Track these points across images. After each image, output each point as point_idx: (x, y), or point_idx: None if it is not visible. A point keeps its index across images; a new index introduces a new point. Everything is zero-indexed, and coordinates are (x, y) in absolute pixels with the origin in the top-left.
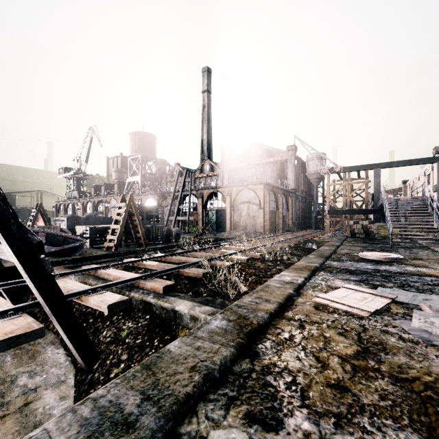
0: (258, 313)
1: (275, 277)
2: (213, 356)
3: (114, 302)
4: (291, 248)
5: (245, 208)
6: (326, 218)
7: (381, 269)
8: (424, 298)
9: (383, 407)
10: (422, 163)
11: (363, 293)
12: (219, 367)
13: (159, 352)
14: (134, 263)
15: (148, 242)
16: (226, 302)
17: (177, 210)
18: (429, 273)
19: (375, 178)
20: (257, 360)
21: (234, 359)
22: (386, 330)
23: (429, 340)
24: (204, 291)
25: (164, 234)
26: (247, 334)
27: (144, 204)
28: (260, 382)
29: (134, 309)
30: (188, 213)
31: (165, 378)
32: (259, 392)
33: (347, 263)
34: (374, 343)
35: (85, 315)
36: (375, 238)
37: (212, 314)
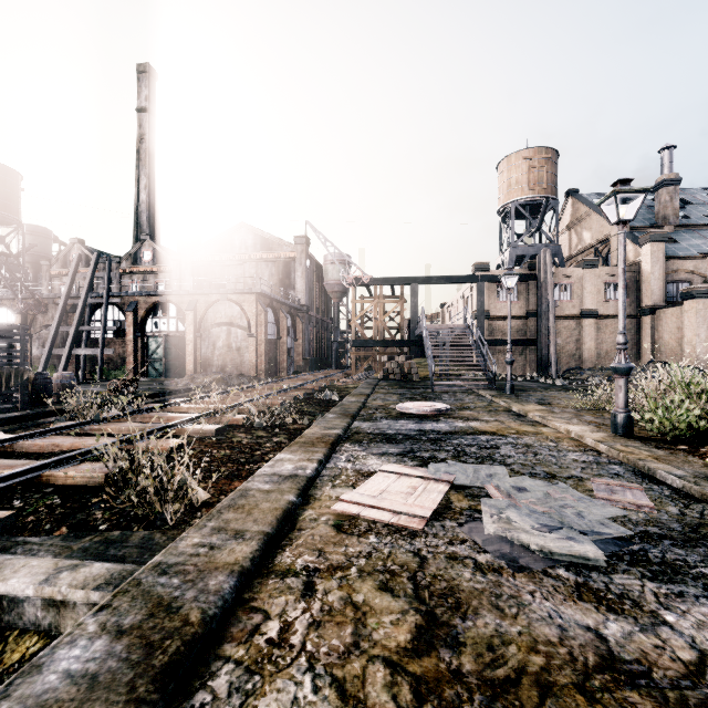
0: (209, 580)
1: (264, 467)
2: None
3: None
4: (300, 402)
5: (224, 333)
6: (352, 352)
7: (427, 430)
8: (488, 472)
9: None
10: (462, 282)
11: (411, 477)
12: None
13: None
14: None
15: None
16: (155, 536)
17: (74, 334)
18: (482, 429)
19: (412, 296)
20: None
21: None
22: (454, 553)
23: (514, 559)
24: (104, 519)
25: (26, 386)
26: (161, 674)
27: None
28: None
29: None
30: (102, 342)
31: None
32: None
33: (383, 422)
34: (442, 593)
35: None
36: (413, 380)
37: (106, 584)
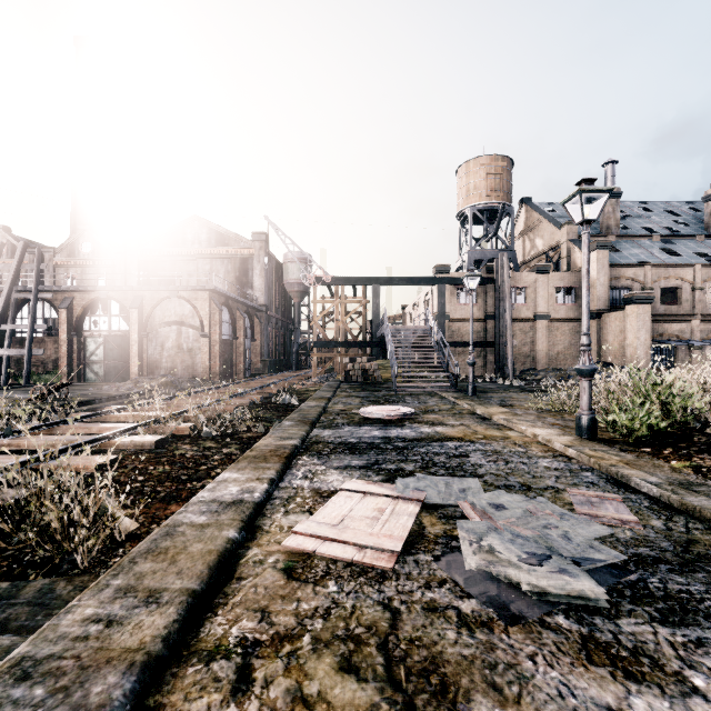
0: (93, 684)
1: (202, 492)
2: None
3: None
4: (257, 407)
5: (173, 333)
6: (313, 353)
7: (392, 437)
8: (461, 487)
9: None
10: (423, 284)
11: (377, 497)
12: None
13: None
14: None
15: None
16: (57, 586)
17: None
18: (449, 434)
19: (375, 297)
20: None
21: None
22: (432, 601)
23: (504, 604)
24: None
25: None
26: None
27: None
28: None
29: None
30: (30, 342)
31: None
32: None
33: (344, 429)
34: (422, 669)
35: None
36: (376, 382)
37: None
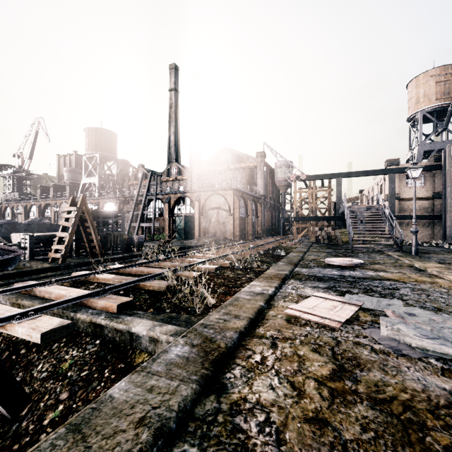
0: (226, 333)
1: (245, 288)
2: (170, 398)
3: (51, 328)
4: (261, 255)
5: (215, 214)
6: (294, 225)
7: (346, 275)
8: (388, 303)
9: (366, 441)
10: (376, 174)
11: (333, 301)
12: (177, 413)
13: (97, 401)
14: (84, 277)
15: (105, 252)
16: (191, 318)
17: (140, 215)
18: (388, 277)
19: (337, 186)
20: (224, 395)
21: (196, 399)
22: (358, 341)
23: (399, 349)
24: (168, 307)
25: (124, 242)
26: (213, 362)
27: (102, 208)
28: (227, 427)
29: (81, 333)
30: (154, 219)
31: (100, 443)
32: (226, 443)
33: (315, 269)
34: (349, 358)
35: (15, 345)
36: (337, 244)
37: (175, 334)
